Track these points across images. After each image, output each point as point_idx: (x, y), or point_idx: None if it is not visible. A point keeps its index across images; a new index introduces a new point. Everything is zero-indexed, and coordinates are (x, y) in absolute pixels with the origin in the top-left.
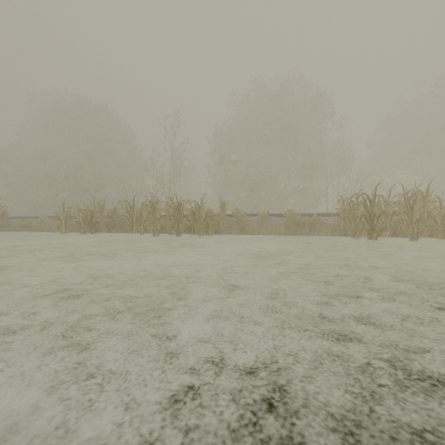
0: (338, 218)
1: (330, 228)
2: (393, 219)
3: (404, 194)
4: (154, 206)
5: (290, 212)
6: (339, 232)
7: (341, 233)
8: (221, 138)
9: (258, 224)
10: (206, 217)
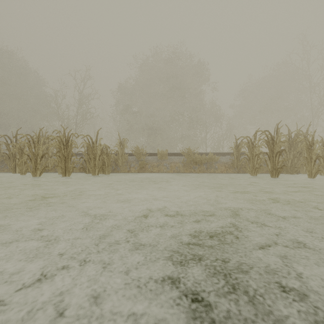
0: (231, 157)
1: (225, 166)
2: (280, 157)
3: (289, 134)
4: (33, 140)
5: (188, 150)
6: (233, 169)
7: (235, 171)
8: (124, 92)
9: (157, 162)
10: (102, 154)
